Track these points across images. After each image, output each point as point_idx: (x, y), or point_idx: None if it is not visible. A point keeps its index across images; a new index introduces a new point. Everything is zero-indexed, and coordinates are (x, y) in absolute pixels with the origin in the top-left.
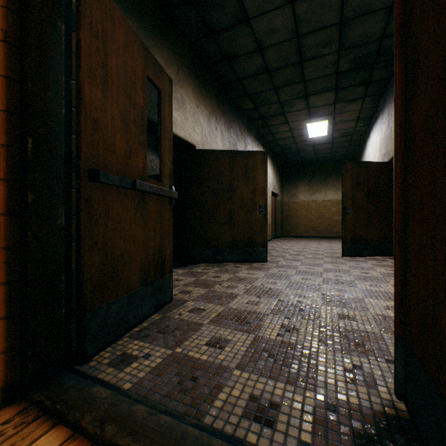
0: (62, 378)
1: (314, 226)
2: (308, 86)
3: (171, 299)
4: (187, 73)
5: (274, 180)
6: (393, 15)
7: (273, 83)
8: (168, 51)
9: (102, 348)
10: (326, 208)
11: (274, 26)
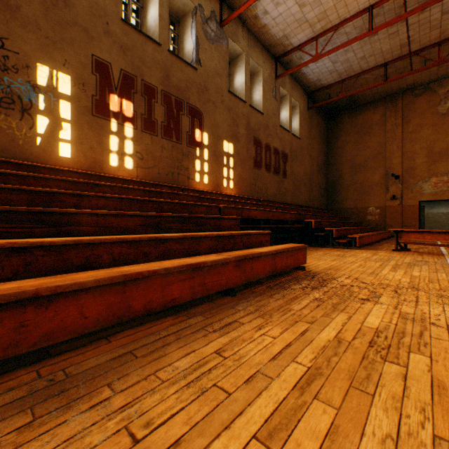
0: None
1: (431, 226)
2: None
3: None
4: None
5: None
6: None
7: None
8: None
9: None
10: (439, 217)
11: None
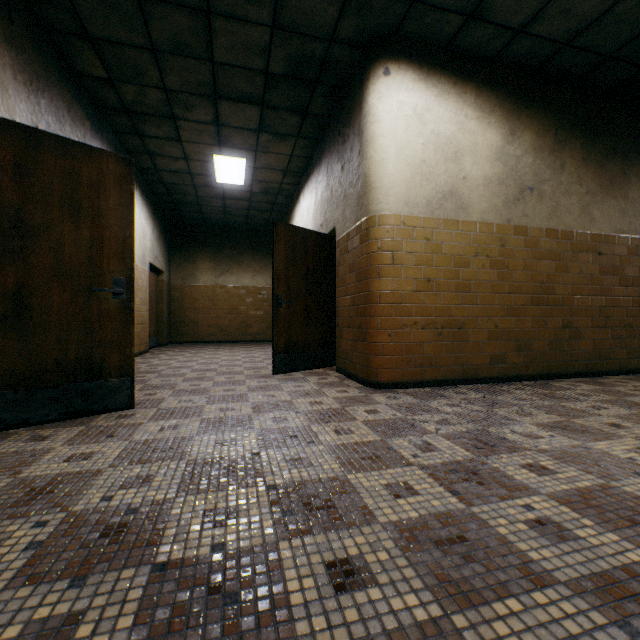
0: None
1: (223, 325)
2: (219, 77)
3: None
4: None
5: (157, 245)
6: (350, 4)
7: (151, 35)
8: None
9: None
10: (240, 298)
11: None
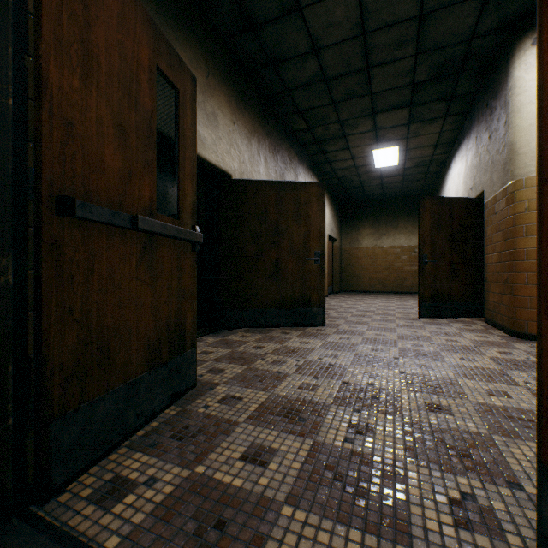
0: (4, 534)
1: (381, 279)
2: (376, 101)
3: (194, 383)
4: (219, 79)
5: (332, 221)
6: (487, 7)
7: (331, 97)
8: (195, 48)
9: (82, 470)
10: (395, 256)
11: (334, 19)
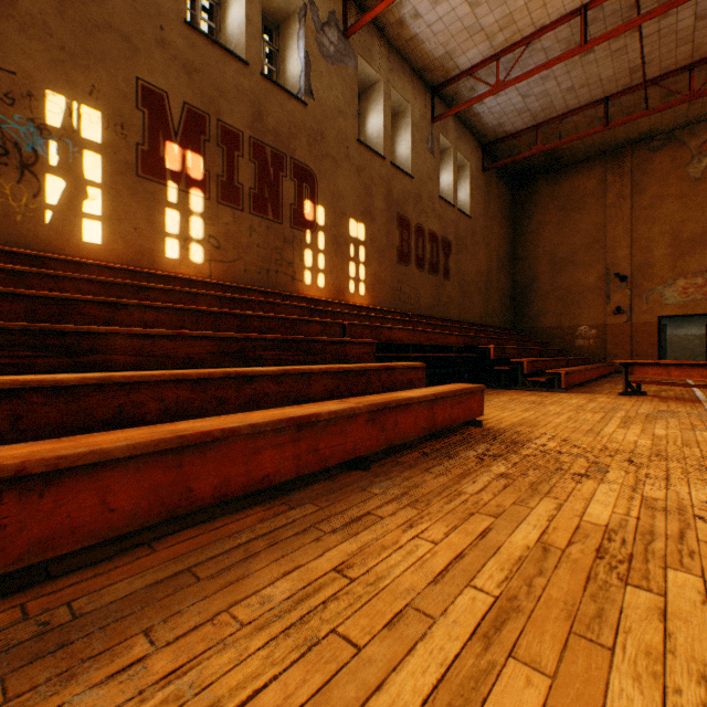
0: None
1: (676, 357)
2: None
3: None
4: None
5: None
6: None
7: None
8: None
9: None
10: (688, 341)
11: None
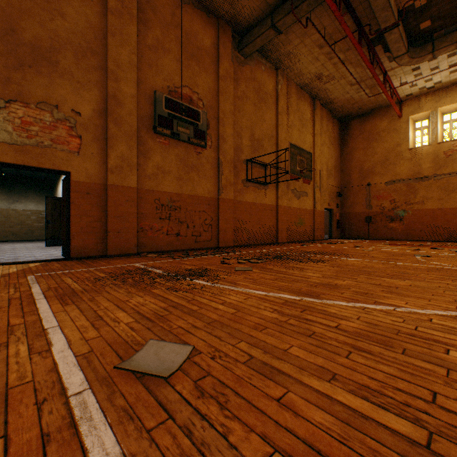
0: None
1: (15, 232)
2: None
3: None
4: None
5: None
6: None
7: None
8: None
9: None
10: (27, 216)
11: None
